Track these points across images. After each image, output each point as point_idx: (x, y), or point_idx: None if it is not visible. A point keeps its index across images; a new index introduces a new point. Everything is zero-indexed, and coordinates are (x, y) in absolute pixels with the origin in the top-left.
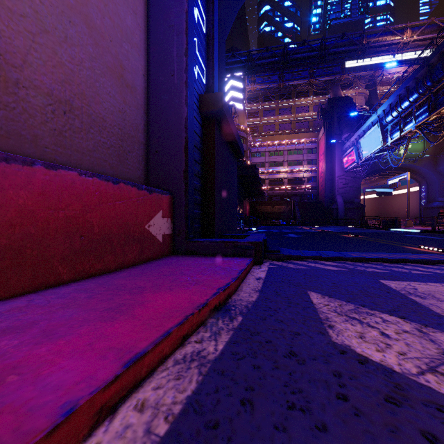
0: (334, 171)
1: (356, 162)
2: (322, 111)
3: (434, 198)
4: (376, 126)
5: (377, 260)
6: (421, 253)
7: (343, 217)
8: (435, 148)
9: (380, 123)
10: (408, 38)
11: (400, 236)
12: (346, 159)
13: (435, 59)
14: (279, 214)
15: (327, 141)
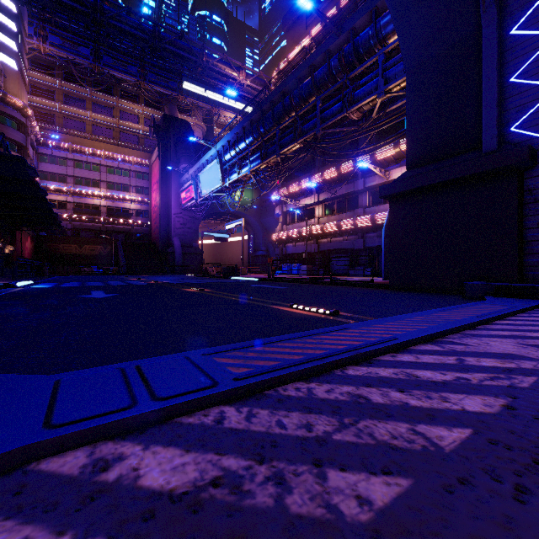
0: (171, 207)
1: (196, 200)
2: (156, 126)
3: (259, 247)
4: (216, 161)
5: (294, 377)
6: (311, 321)
7: (181, 264)
8: (260, 201)
9: (220, 159)
10: (243, 79)
11: (248, 286)
12: (184, 194)
13: (267, 106)
14: (93, 258)
15: (162, 167)
